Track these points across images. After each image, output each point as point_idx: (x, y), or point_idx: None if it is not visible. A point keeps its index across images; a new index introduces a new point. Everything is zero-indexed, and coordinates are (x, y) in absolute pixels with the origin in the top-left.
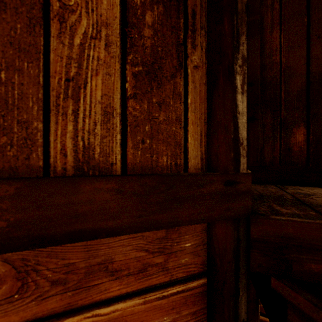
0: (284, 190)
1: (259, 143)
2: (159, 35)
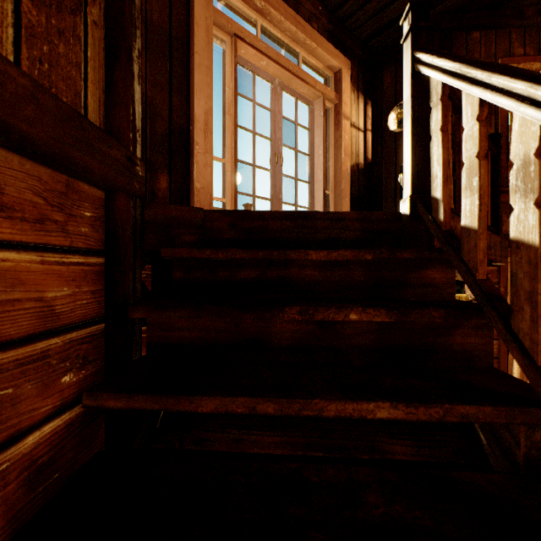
0: None
1: None
2: None
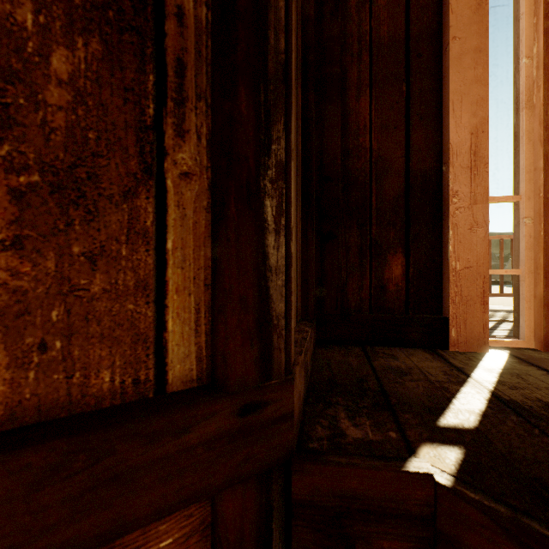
0: (370, 363)
1: (340, 277)
2: (90, 105)
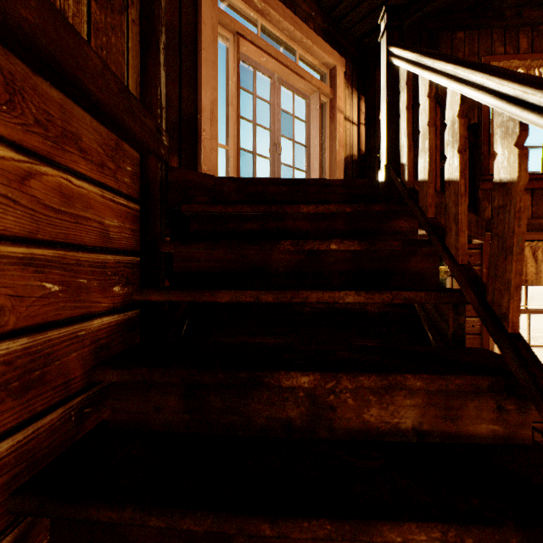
0: None
1: None
2: None
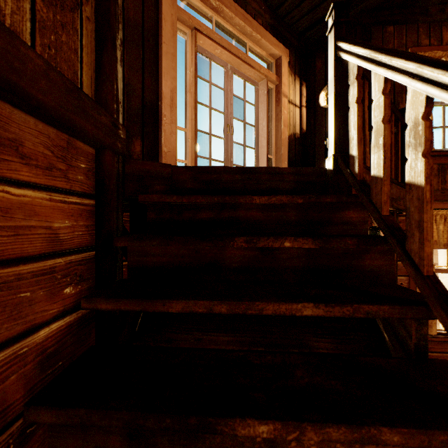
0: None
1: None
2: None
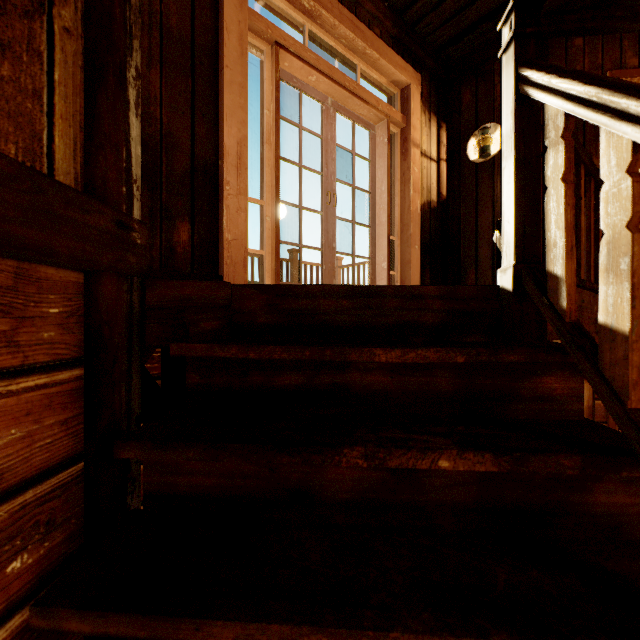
0: None
1: None
2: None
